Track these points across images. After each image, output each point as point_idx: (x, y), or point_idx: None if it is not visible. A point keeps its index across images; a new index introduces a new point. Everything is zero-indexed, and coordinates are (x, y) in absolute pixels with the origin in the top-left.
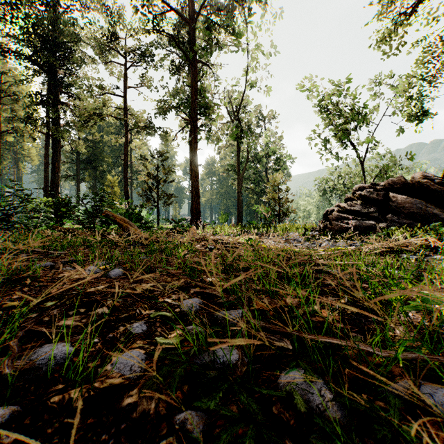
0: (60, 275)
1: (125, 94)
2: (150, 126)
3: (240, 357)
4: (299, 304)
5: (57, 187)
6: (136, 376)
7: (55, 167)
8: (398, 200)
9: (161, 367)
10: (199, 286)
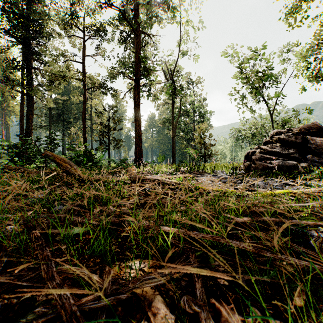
0: None
1: (83, 61)
2: (103, 86)
3: None
4: None
5: (31, 134)
6: None
7: (29, 118)
8: (317, 142)
9: None
10: None
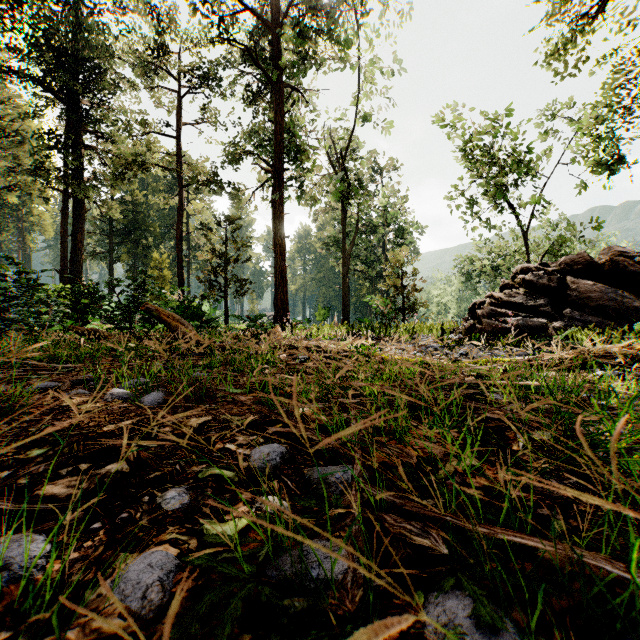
0: (65, 403)
1: (178, 134)
2: (215, 180)
3: (350, 567)
4: (446, 455)
5: (80, 269)
6: (151, 612)
7: (77, 240)
8: (580, 288)
9: (201, 594)
10: (282, 421)
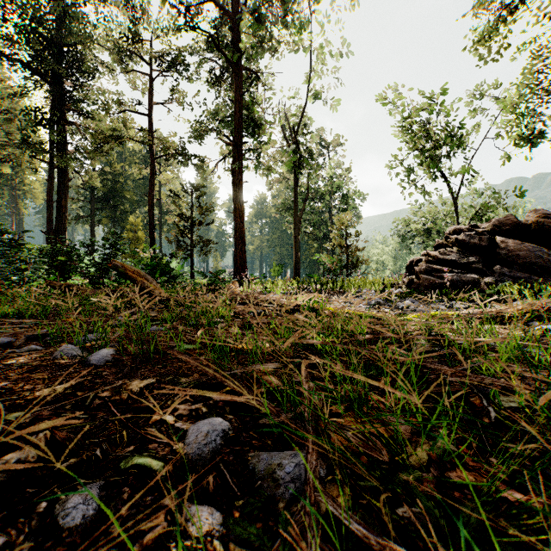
0: (12, 361)
1: (150, 112)
2: (182, 153)
3: None
4: (414, 435)
5: (64, 231)
6: None
7: (62, 206)
8: (509, 247)
9: None
10: None
